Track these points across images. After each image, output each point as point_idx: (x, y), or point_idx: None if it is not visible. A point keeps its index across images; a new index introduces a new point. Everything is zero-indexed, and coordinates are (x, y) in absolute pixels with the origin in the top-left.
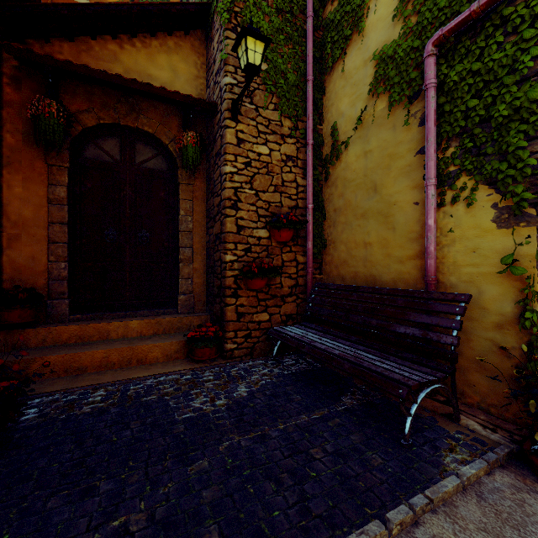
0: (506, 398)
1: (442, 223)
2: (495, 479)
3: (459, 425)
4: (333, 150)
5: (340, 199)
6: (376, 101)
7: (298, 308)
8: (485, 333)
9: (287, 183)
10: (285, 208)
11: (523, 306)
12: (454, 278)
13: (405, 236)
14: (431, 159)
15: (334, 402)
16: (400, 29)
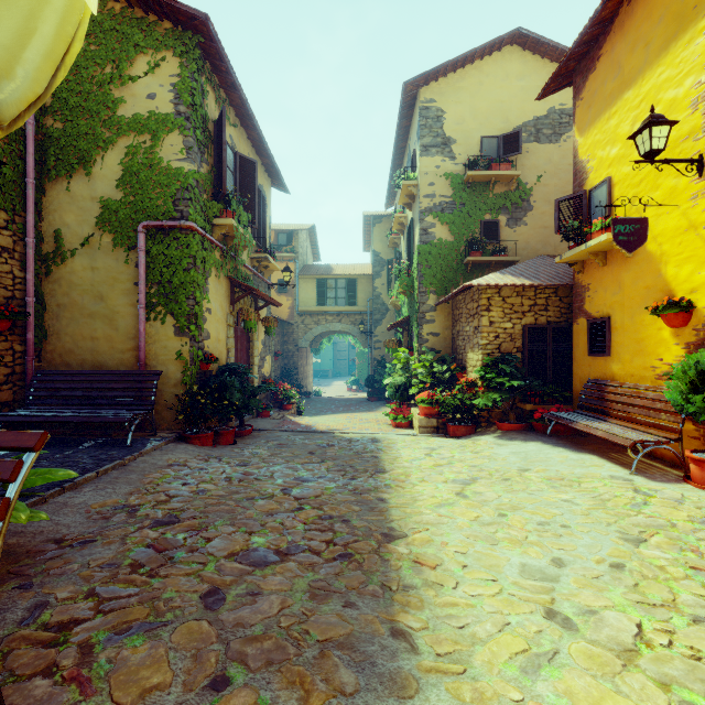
0: (179, 420)
1: (149, 330)
2: (169, 445)
3: (157, 437)
4: (57, 252)
5: (66, 297)
6: (103, 234)
7: (15, 395)
8: (170, 390)
9: (2, 274)
10: (0, 298)
11: (185, 374)
12: (155, 362)
13: (126, 336)
14: (143, 293)
15: (77, 447)
16: (122, 197)
